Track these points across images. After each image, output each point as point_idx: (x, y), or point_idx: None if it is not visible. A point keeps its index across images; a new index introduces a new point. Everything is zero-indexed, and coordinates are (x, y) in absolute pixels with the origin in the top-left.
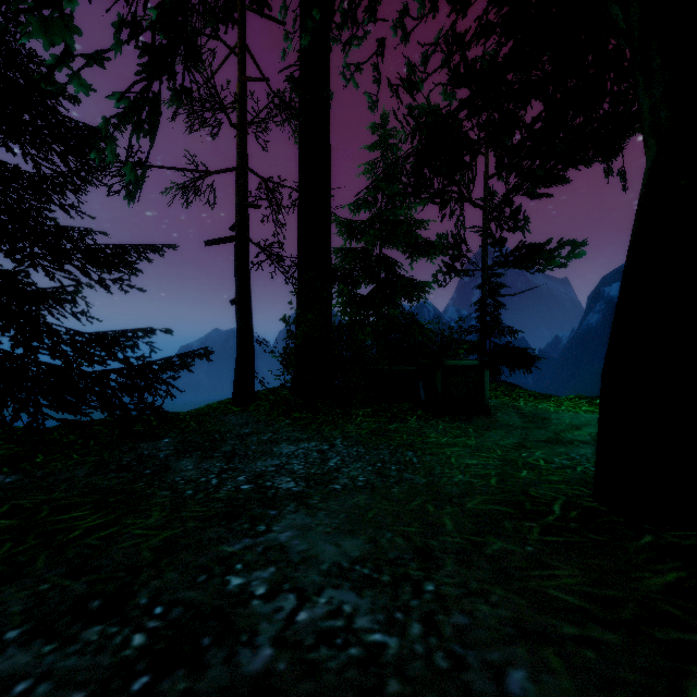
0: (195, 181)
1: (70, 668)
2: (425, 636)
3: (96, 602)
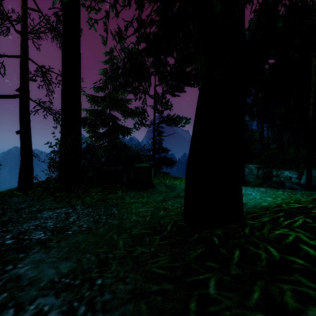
0: None
1: None
2: (85, 313)
3: None
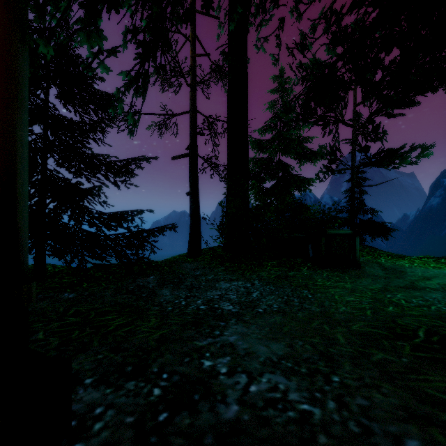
0: (165, 121)
1: (122, 403)
2: (339, 410)
3: (129, 368)
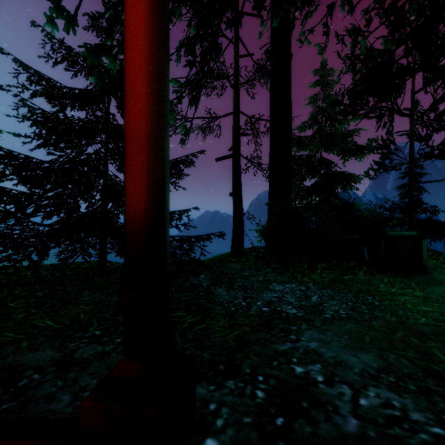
0: (209, 123)
1: (231, 402)
2: None
3: (221, 366)
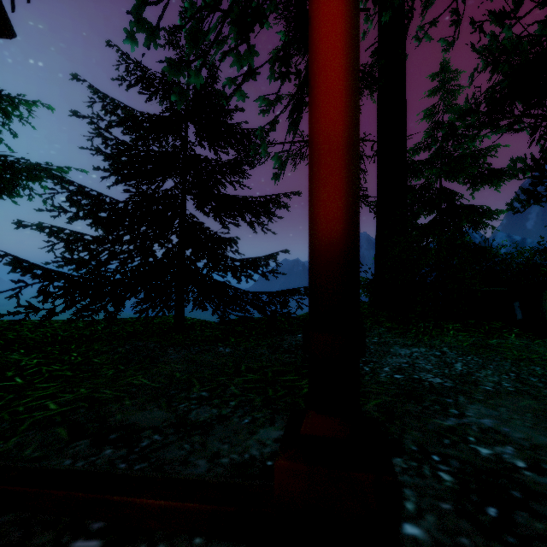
0: (300, 149)
1: (412, 483)
2: None
3: None
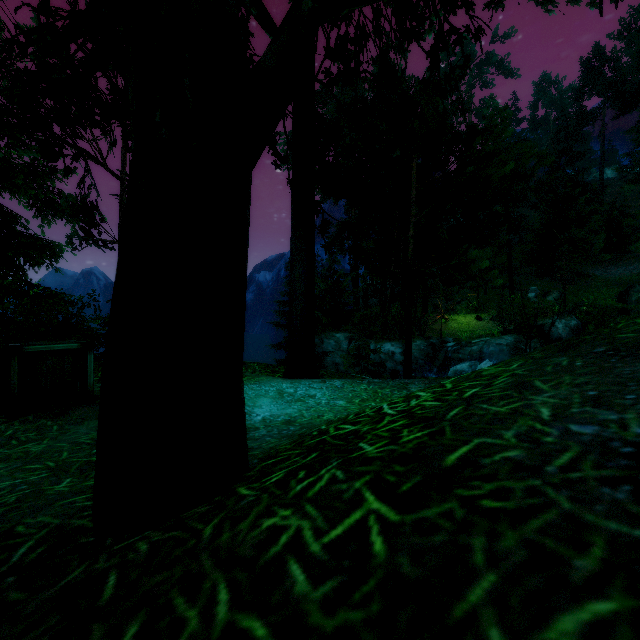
0: None
1: None
2: None
3: None
